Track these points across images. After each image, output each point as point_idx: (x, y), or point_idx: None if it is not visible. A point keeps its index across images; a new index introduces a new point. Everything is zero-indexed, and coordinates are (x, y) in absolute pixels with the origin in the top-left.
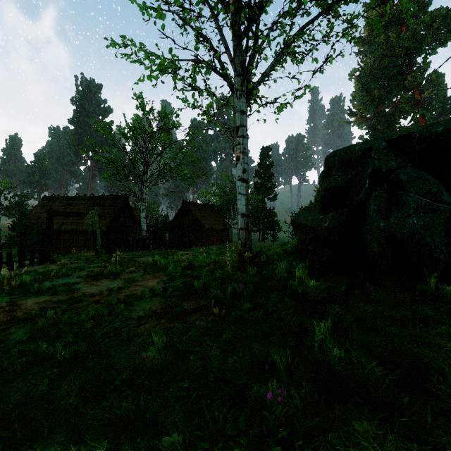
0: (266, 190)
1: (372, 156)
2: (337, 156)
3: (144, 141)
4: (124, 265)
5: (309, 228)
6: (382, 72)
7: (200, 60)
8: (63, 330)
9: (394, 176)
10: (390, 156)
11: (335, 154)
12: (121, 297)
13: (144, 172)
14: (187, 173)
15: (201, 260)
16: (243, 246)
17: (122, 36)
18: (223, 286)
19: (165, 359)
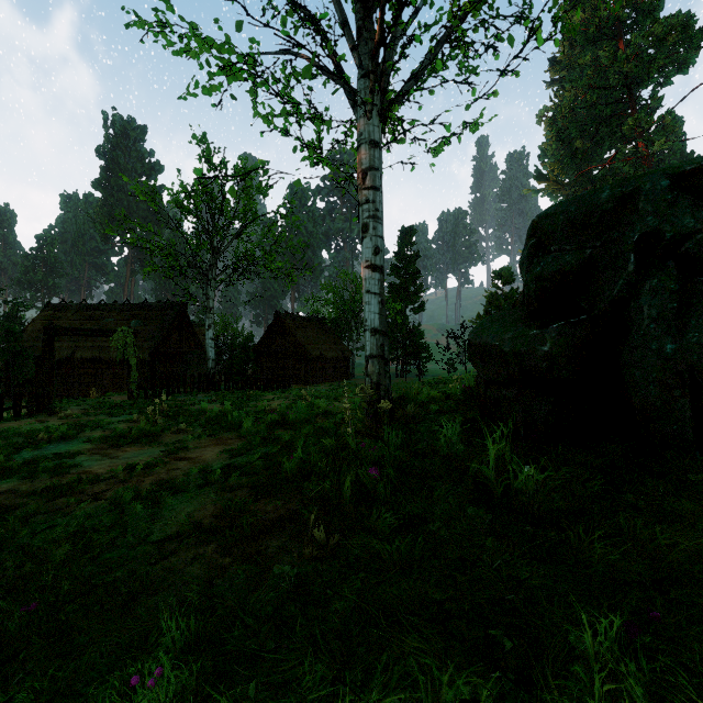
0: (408, 296)
1: (640, 208)
2: (560, 213)
3: (212, 214)
4: (172, 418)
5: (508, 355)
6: (589, 112)
7: (296, 45)
8: (5, 566)
9: (691, 247)
10: (681, 207)
11: (557, 211)
12: (146, 486)
13: (210, 264)
14: (281, 267)
15: (302, 410)
16: (375, 388)
17: (156, 8)
18: (336, 469)
19: (189, 683)
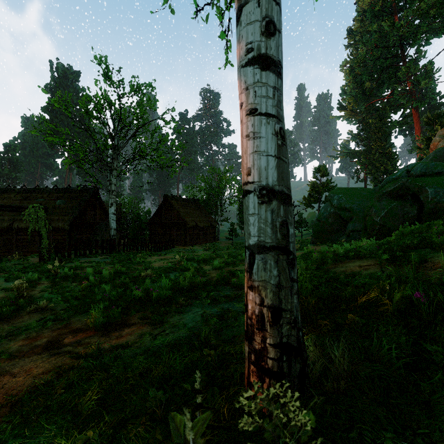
0: None
1: None
2: None
3: (113, 121)
4: (55, 284)
5: None
6: (374, 63)
7: None
8: None
9: None
10: None
11: None
12: None
13: (112, 158)
14: (166, 162)
15: (166, 286)
16: (269, 317)
17: None
18: None
19: None
